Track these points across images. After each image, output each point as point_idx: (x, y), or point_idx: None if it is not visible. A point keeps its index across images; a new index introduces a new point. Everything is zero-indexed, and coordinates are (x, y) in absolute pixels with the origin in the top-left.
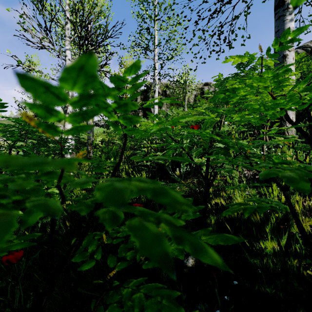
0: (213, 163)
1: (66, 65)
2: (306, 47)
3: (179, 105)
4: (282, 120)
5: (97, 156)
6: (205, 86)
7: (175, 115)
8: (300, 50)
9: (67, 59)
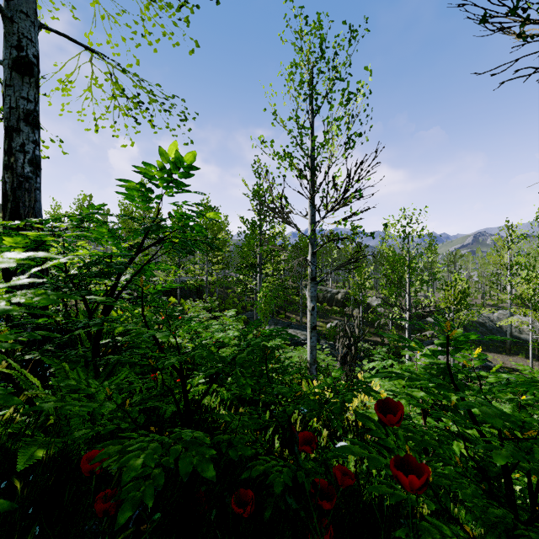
0: None
1: None
2: None
3: None
4: None
5: None
6: None
7: None
8: None
9: None
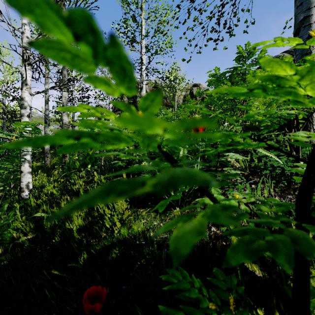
0: (264, 211)
1: (23, 44)
2: (292, 51)
3: (168, 106)
4: (308, 121)
5: (70, 163)
6: (194, 87)
7: (166, 113)
8: (286, 55)
9: (24, 36)
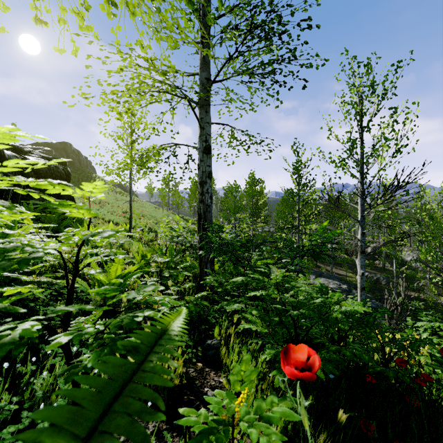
0: None
1: None
2: None
3: None
4: None
5: None
6: None
7: None
8: None
9: None
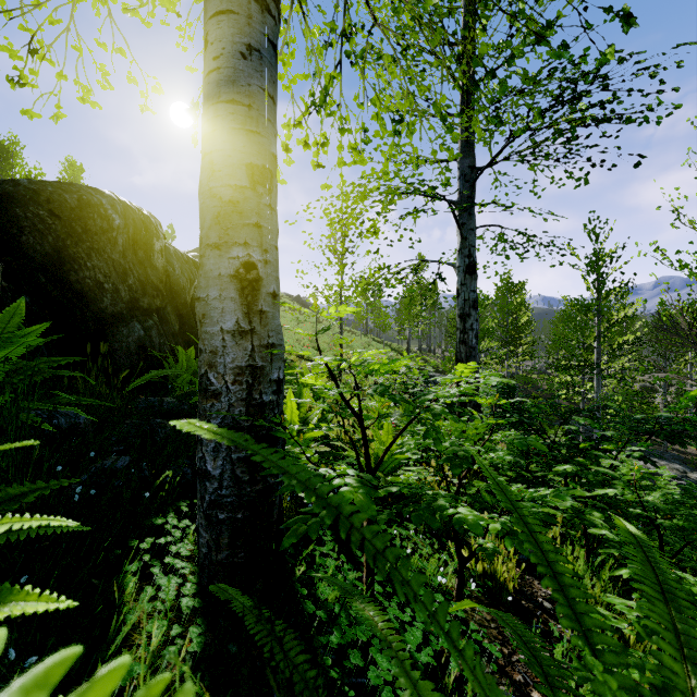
0: None
1: None
2: None
3: None
4: None
5: None
6: None
7: None
8: None
9: None
